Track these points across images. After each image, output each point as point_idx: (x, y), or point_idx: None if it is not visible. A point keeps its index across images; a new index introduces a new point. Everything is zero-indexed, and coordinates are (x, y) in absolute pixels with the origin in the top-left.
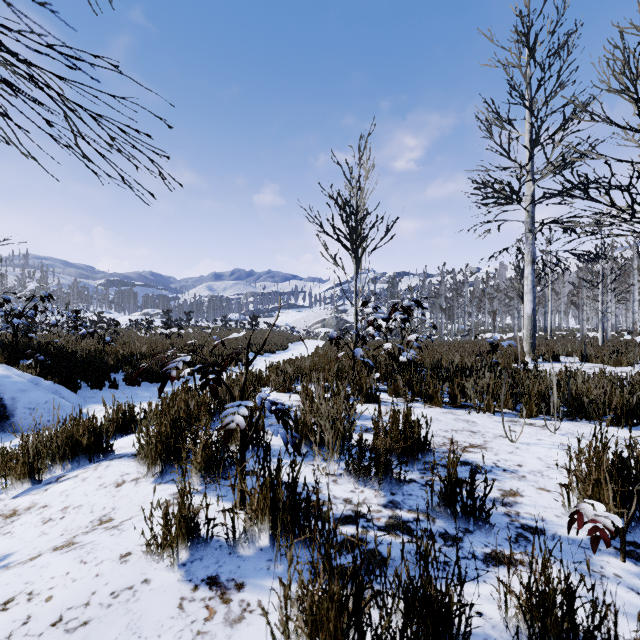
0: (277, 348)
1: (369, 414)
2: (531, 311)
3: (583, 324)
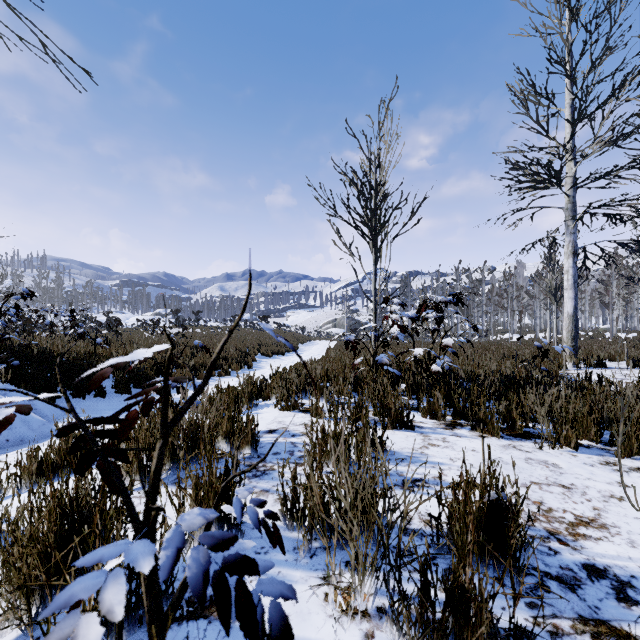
0: (286, 349)
1: (403, 450)
2: (572, 309)
3: (613, 324)
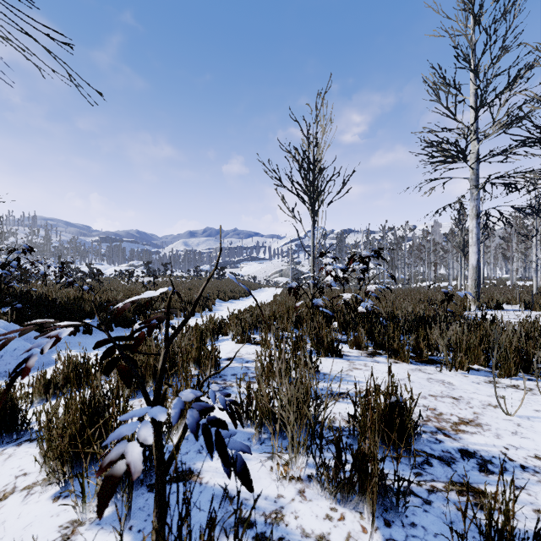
0: (240, 295)
1: (332, 372)
2: (476, 262)
3: (513, 274)
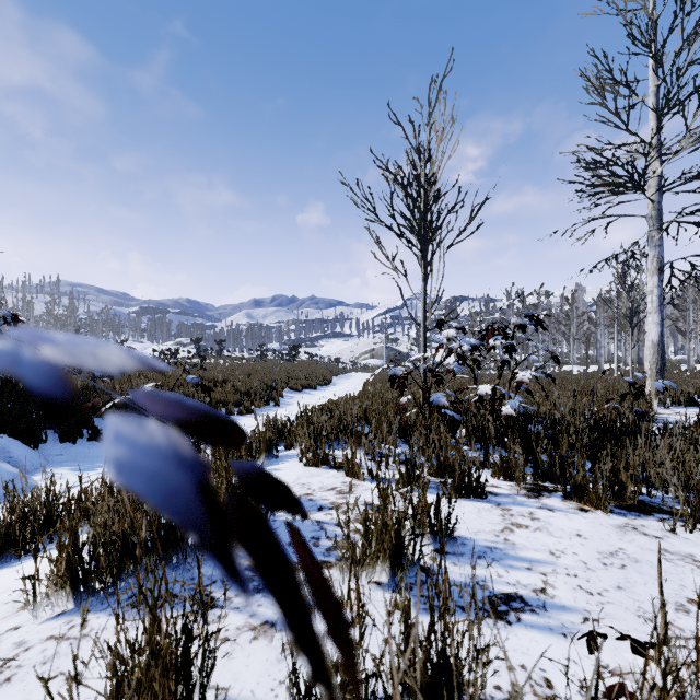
0: (318, 383)
1: (478, 536)
2: (658, 337)
3: (689, 355)
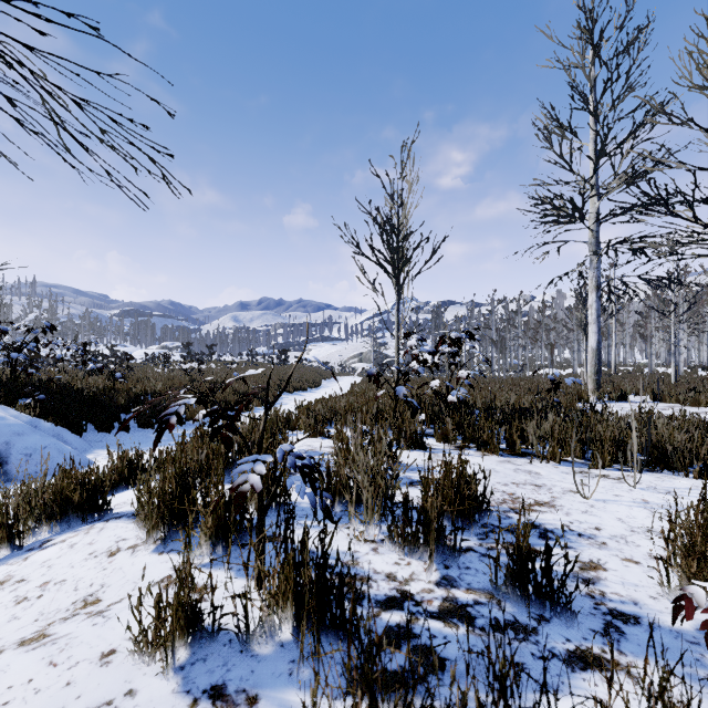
0: (309, 385)
1: (414, 463)
2: (596, 344)
3: (651, 358)
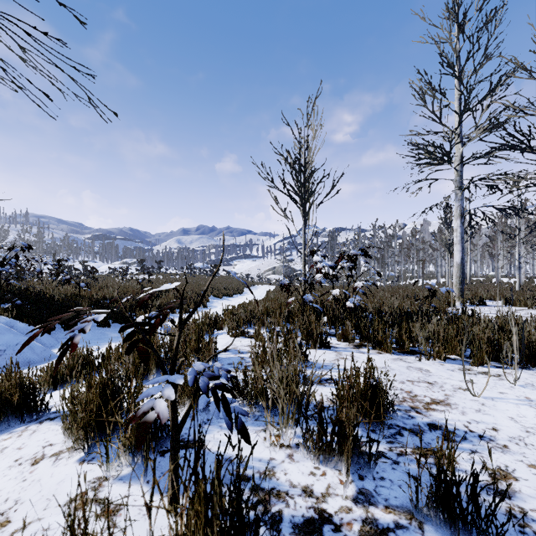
0: (234, 292)
1: (321, 362)
2: (460, 260)
3: (498, 271)
